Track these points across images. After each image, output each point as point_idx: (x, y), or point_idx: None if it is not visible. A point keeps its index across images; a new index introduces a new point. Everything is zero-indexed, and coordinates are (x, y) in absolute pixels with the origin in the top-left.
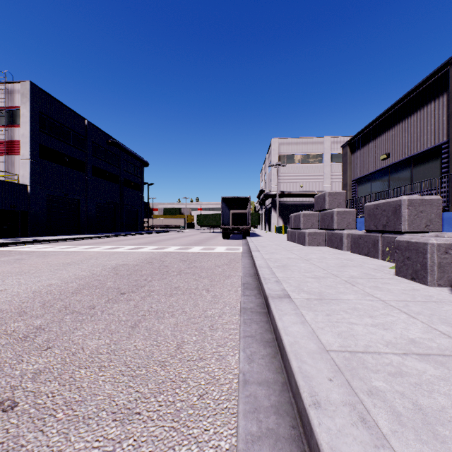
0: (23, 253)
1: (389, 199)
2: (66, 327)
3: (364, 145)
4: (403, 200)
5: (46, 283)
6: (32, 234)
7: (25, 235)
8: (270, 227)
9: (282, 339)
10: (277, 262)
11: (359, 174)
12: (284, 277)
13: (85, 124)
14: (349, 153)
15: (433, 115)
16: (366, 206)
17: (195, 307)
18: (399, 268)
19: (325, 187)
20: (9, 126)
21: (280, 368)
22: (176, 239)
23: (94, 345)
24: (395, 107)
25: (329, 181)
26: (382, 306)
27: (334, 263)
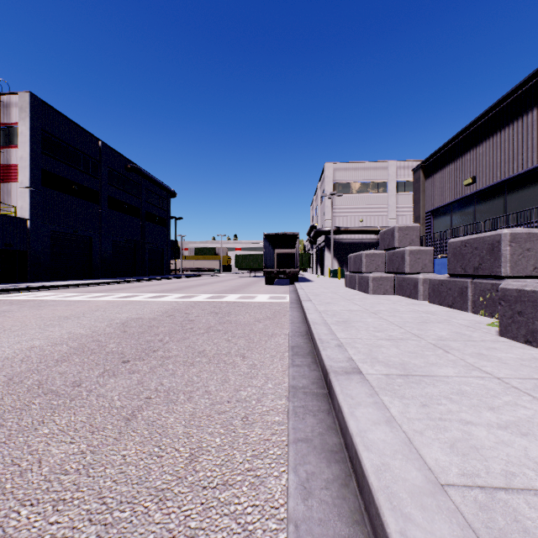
0: (14, 303)
1: (483, 233)
2: (28, 419)
3: (442, 168)
4: (504, 234)
5: (27, 345)
6: (32, 279)
7: (24, 280)
8: (323, 270)
9: (360, 457)
10: (336, 316)
11: (436, 204)
12: (348, 339)
13: (98, 145)
14: (423, 178)
15: (536, 126)
16: (451, 243)
17: (224, 384)
18: (505, 326)
19: (390, 222)
20: (5, 147)
21: (357, 511)
22: (208, 285)
23: (60, 454)
24: (484, 118)
25: (394, 215)
26: (501, 388)
27: (411, 318)
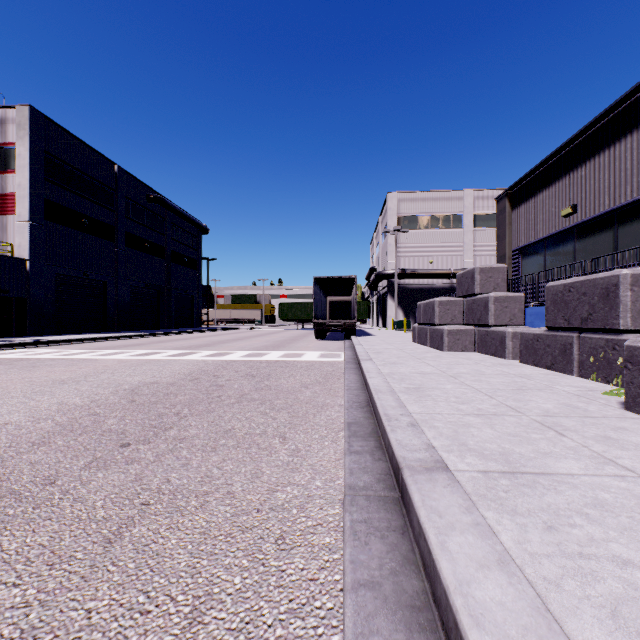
0: (2, 363)
1: (593, 275)
2: None
3: (534, 196)
4: (623, 275)
5: (0, 421)
6: (32, 333)
7: (23, 334)
8: (385, 321)
9: None
10: (405, 381)
11: (525, 240)
12: (423, 415)
13: (114, 171)
14: (509, 209)
15: None
16: (549, 287)
17: (255, 481)
18: (634, 397)
19: (466, 263)
20: None
21: None
22: (246, 340)
23: None
24: (587, 132)
25: (471, 255)
26: None
27: (502, 384)
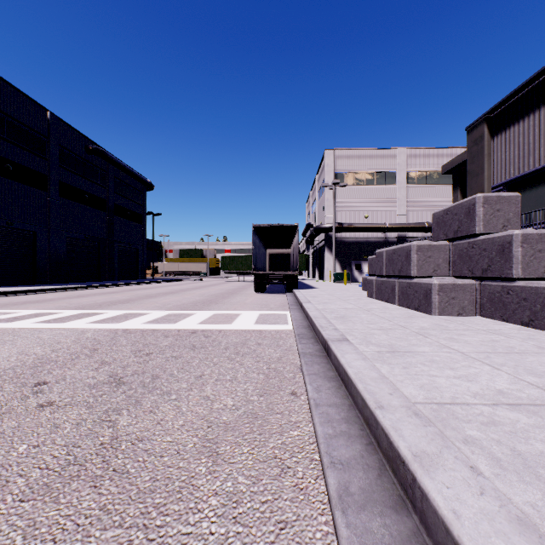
0: None
1: None
2: None
3: (533, 111)
4: None
5: None
6: None
7: None
8: (322, 273)
9: None
10: None
11: (516, 170)
12: None
13: (46, 117)
14: (488, 136)
15: None
16: None
17: None
18: None
19: (399, 218)
20: None
21: None
22: (178, 293)
23: None
24: None
25: (404, 210)
26: None
27: None
